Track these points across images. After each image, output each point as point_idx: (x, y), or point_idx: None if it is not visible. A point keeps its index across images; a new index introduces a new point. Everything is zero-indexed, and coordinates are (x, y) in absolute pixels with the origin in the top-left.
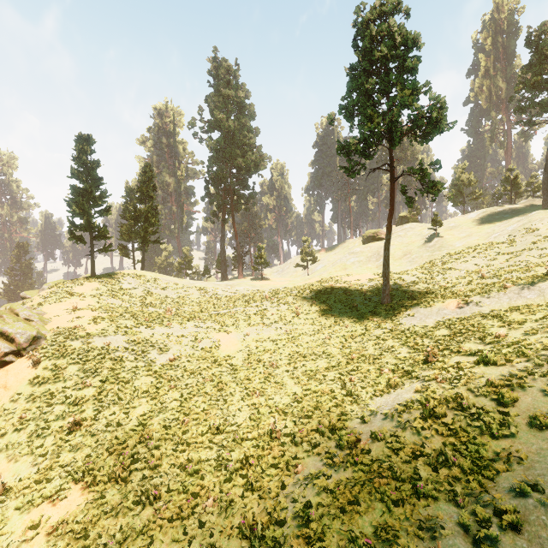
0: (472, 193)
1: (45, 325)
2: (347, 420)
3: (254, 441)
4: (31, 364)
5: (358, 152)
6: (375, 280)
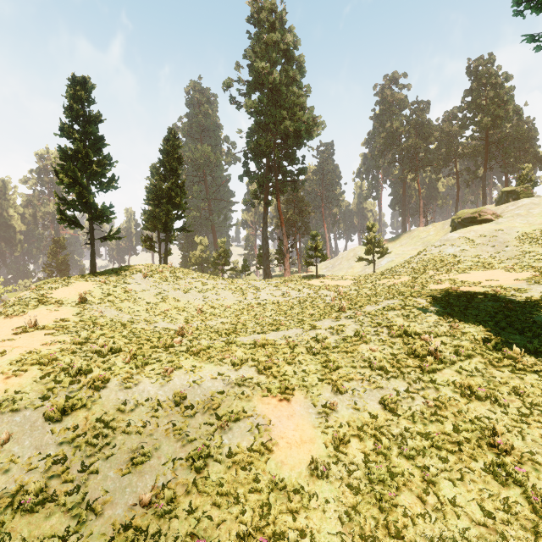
0: None
1: None
2: None
3: None
4: None
5: None
6: None
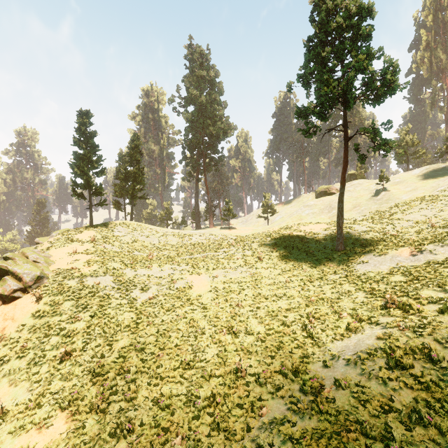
0: (415, 152)
1: (49, 266)
2: (309, 363)
3: (221, 378)
4: (34, 299)
5: (315, 115)
6: (328, 229)
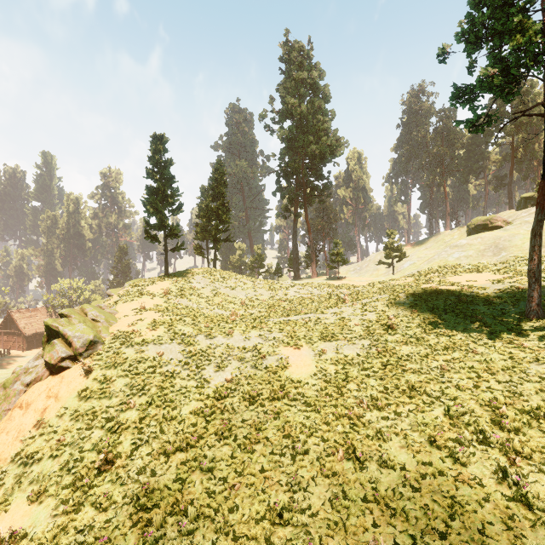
0: None
1: (110, 327)
2: None
3: None
4: (84, 372)
5: (493, 90)
6: (503, 281)
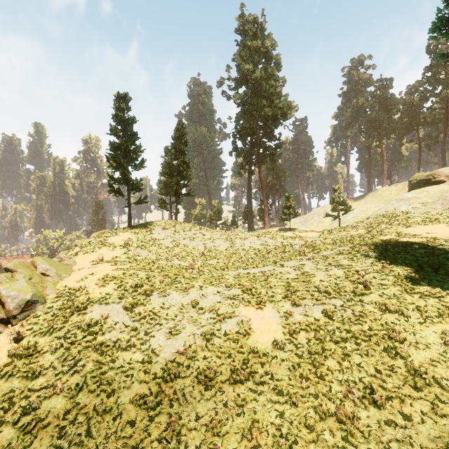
0: None
1: (60, 281)
2: None
3: None
4: (14, 339)
5: None
6: None
